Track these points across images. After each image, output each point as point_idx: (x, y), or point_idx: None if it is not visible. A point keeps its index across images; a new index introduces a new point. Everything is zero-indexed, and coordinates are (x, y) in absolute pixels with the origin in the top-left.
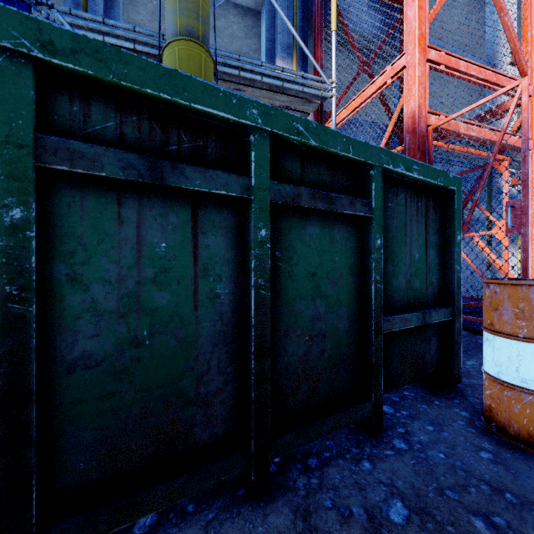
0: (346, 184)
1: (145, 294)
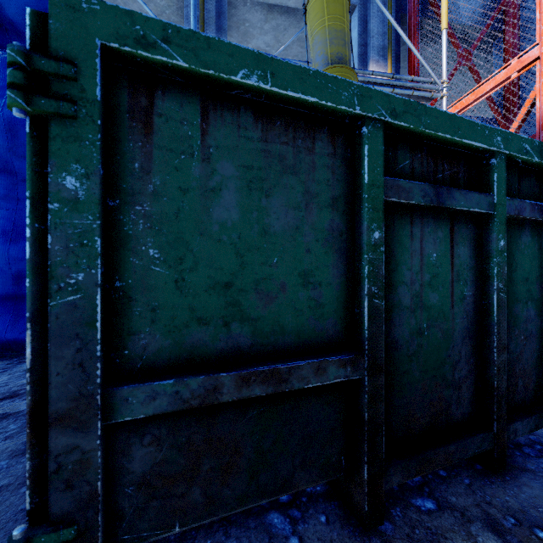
0: None
1: (424, 295)
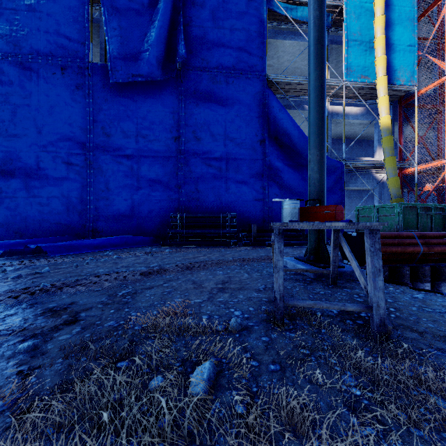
0: (441, 210)
1: (423, 224)
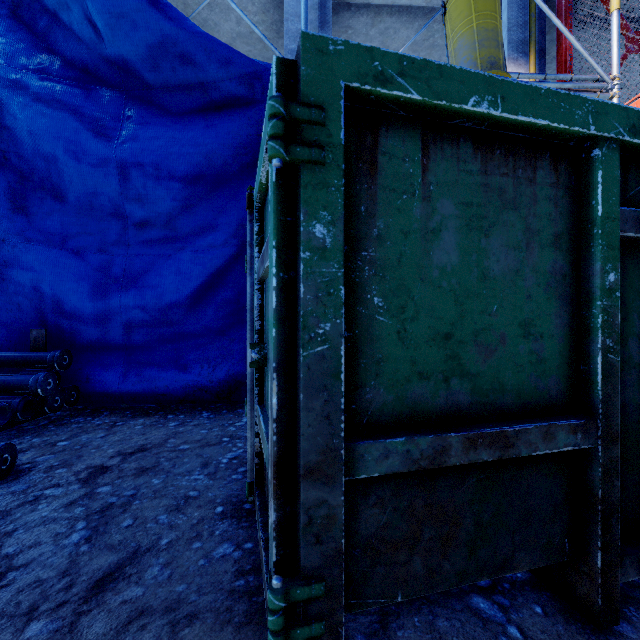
0: None
1: None
